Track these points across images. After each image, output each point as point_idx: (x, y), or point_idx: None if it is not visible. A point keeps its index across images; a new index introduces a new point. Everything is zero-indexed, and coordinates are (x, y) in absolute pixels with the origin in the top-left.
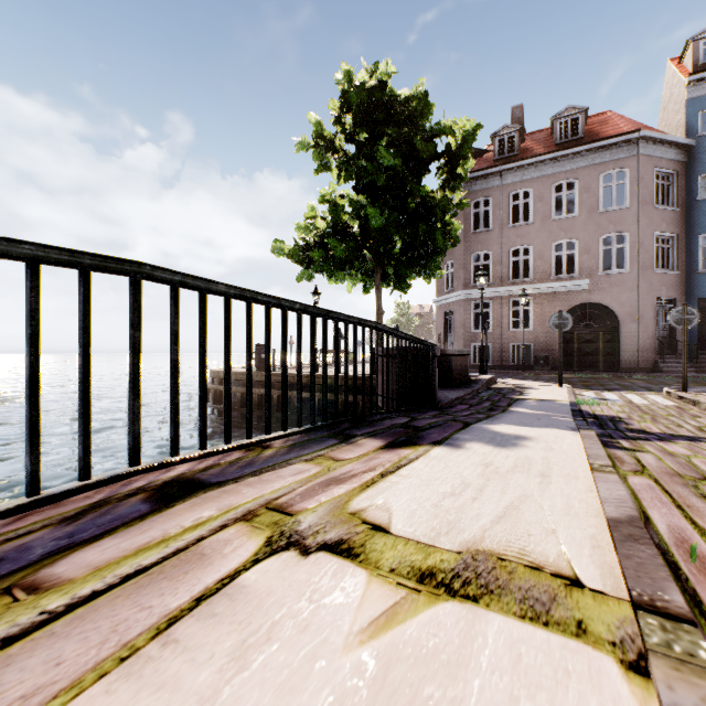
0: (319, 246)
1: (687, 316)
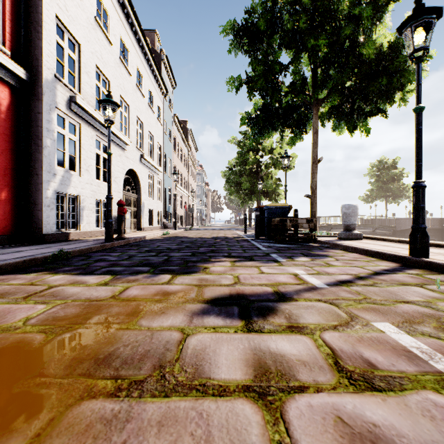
0: (369, 197)
1: (426, 212)
